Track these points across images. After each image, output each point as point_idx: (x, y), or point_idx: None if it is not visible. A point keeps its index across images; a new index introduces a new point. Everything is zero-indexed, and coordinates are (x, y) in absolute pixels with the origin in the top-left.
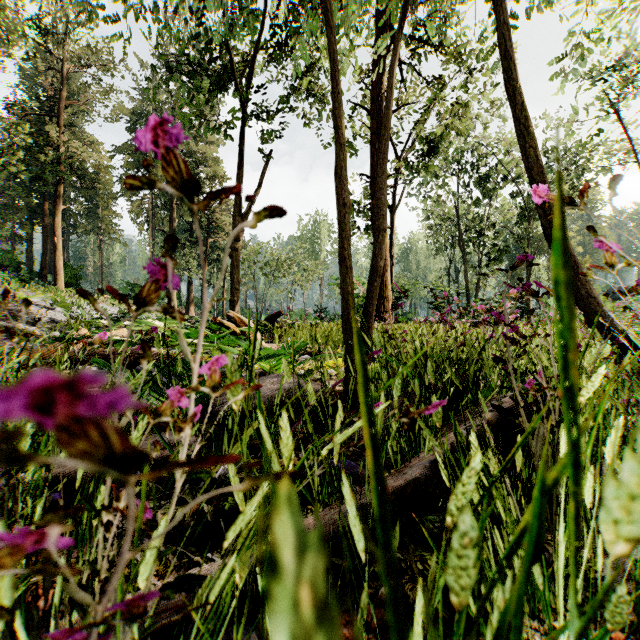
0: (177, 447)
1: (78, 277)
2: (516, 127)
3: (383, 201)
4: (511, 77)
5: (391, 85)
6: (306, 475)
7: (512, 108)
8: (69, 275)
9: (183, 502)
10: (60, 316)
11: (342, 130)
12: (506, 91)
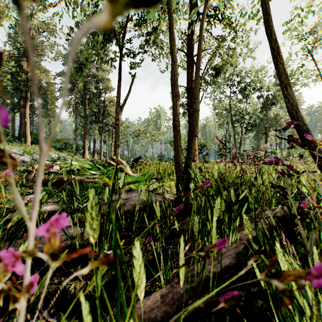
0: (75, 239)
1: (37, 139)
2: (272, 53)
3: (197, 94)
4: (269, 25)
5: (201, 30)
6: (154, 258)
7: (269, 42)
8: (33, 138)
9: (75, 278)
10: (27, 159)
11: (174, 53)
12: (266, 33)
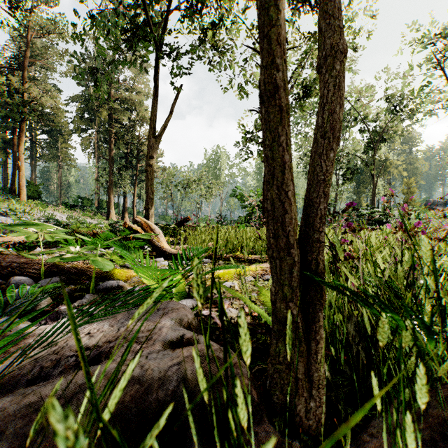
0: None
1: (39, 192)
2: None
3: (338, 5)
4: None
5: None
6: None
7: None
8: (32, 190)
9: None
10: (11, 221)
11: None
12: None
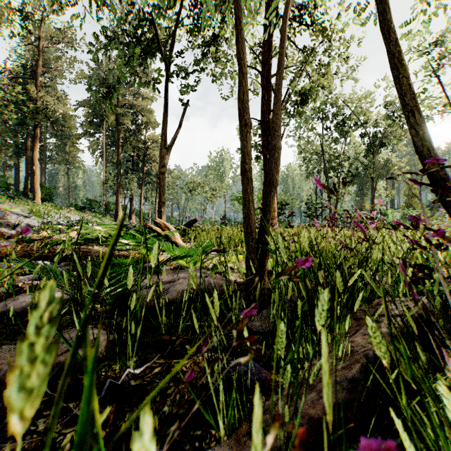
0: None
1: (51, 194)
2: (390, 61)
3: (278, 124)
4: (386, 19)
5: (284, 27)
6: None
7: (387, 45)
8: (44, 193)
9: (75, 422)
10: (35, 222)
11: (244, 61)
12: (381, 32)
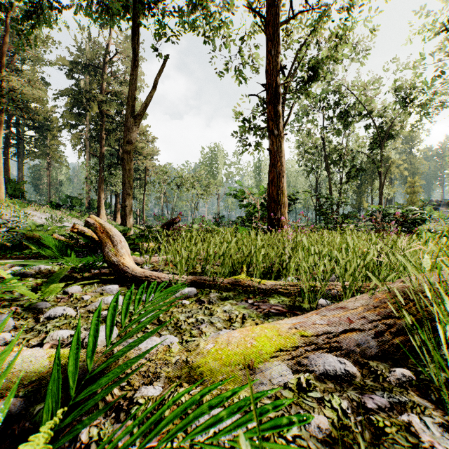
0: None
1: (21, 190)
2: None
3: None
4: None
5: None
6: None
7: None
8: (13, 188)
9: None
10: None
11: None
12: None
